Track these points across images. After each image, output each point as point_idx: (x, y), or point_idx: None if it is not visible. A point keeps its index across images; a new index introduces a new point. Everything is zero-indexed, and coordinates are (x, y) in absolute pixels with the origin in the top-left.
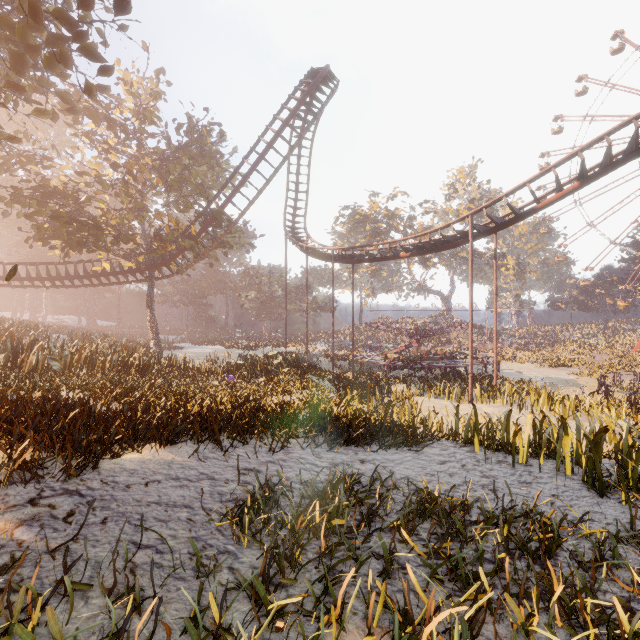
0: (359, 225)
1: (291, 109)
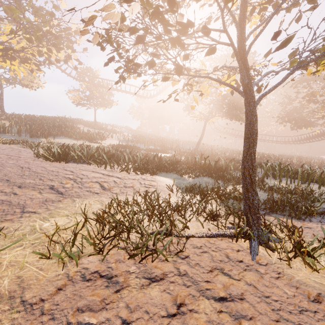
0: None
1: None
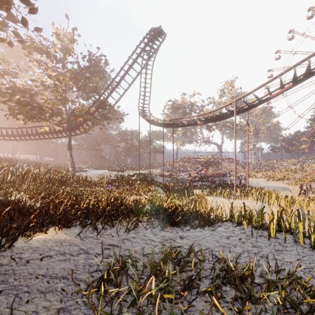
0: (176, 109)
1: (141, 48)
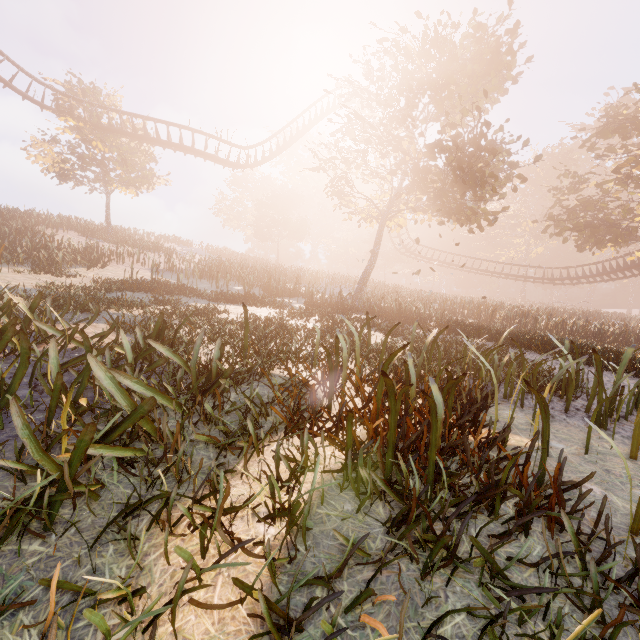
0: None
1: None
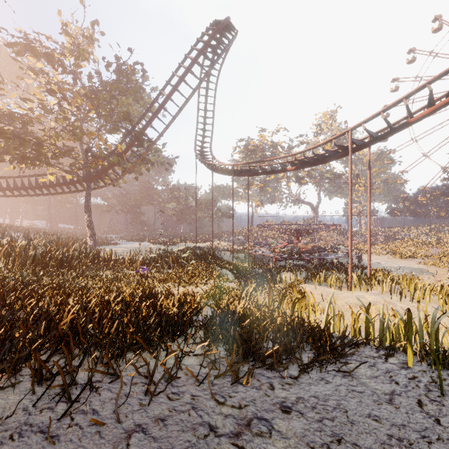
0: (251, 153)
1: (199, 49)
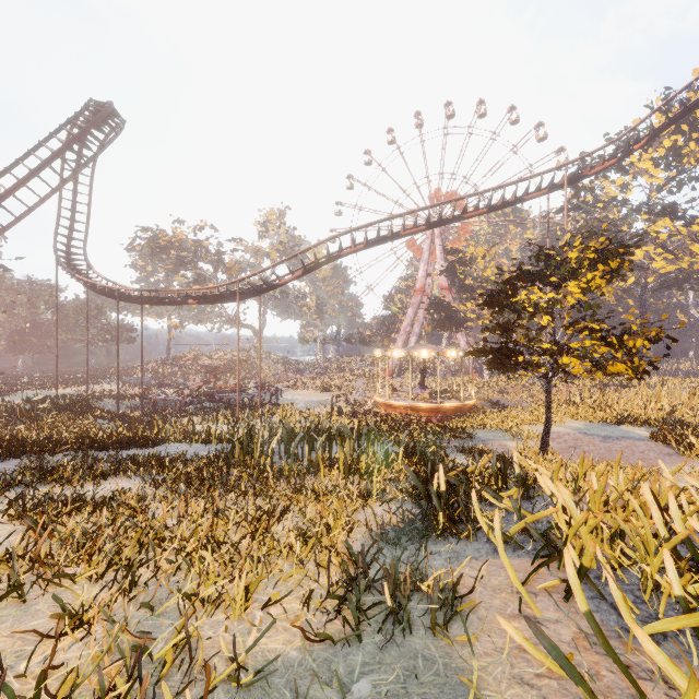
0: (162, 251)
1: (63, 142)
